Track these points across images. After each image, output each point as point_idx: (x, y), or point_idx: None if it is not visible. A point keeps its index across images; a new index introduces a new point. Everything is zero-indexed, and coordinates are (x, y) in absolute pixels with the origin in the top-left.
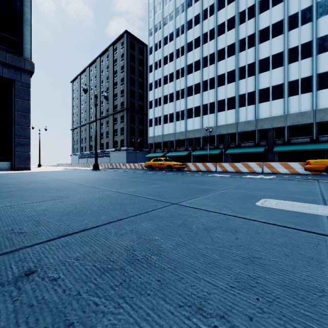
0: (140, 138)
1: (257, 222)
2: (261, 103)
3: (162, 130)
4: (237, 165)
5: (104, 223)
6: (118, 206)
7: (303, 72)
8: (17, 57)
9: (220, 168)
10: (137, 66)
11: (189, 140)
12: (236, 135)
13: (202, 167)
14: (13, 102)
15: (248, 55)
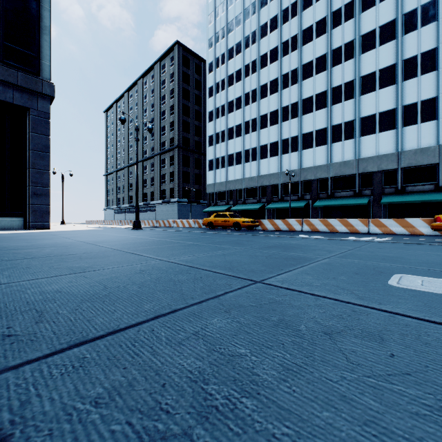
0: (196, 186)
1: (409, 319)
2: (363, 136)
3: (226, 176)
4: (332, 222)
5: (148, 317)
6: (170, 286)
7: (424, 92)
8: (32, 77)
9: (307, 227)
10: (192, 89)
11: (263, 189)
12: (328, 180)
13: (282, 226)
14: (27, 138)
15: (346, 70)
